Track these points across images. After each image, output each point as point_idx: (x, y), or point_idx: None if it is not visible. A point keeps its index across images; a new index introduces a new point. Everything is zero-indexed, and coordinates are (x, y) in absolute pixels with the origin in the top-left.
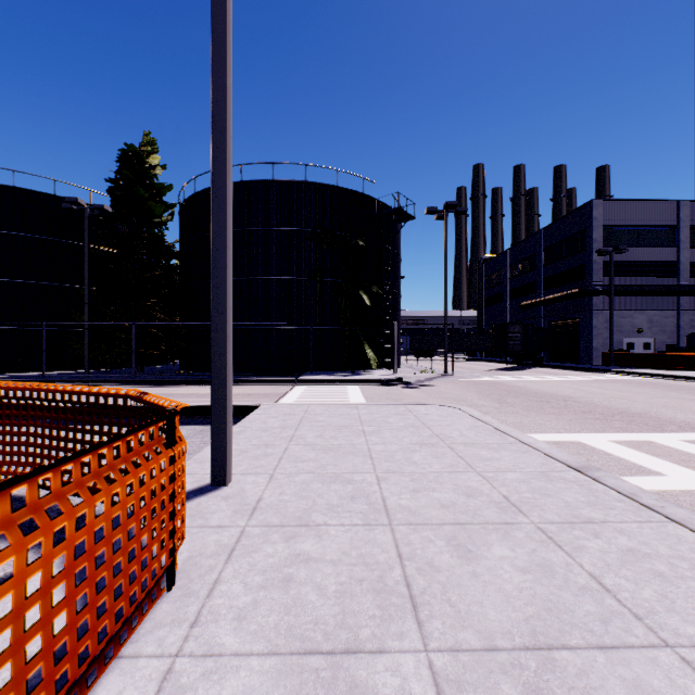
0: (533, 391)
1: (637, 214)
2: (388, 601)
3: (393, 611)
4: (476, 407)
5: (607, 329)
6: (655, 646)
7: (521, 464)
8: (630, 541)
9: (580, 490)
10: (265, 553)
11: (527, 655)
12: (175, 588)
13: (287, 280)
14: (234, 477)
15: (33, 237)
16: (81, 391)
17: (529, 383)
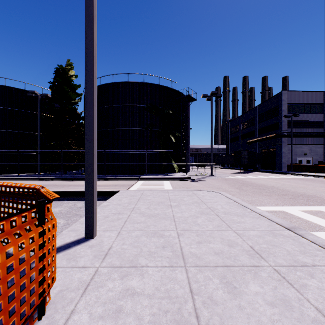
0: (255, 183)
1: (304, 98)
2: None
3: None
4: (227, 192)
5: (289, 153)
6: None
7: (257, 225)
8: None
9: (293, 242)
10: (107, 288)
11: None
12: (44, 317)
13: (135, 130)
14: (98, 233)
15: (14, 109)
16: (11, 185)
17: (252, 180)
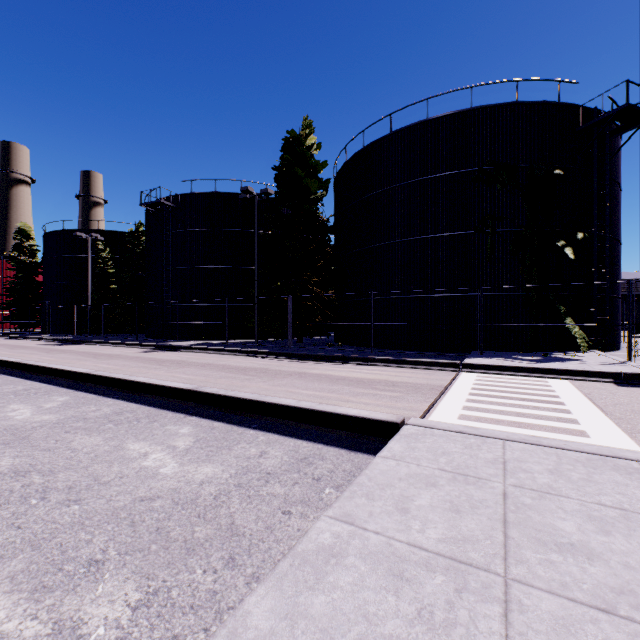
0: None
1: None
2: None
3: None
4: None
5: None
6: None
7: None
8: None
9: None
10: None
11: None
12: None
13: (445, 237)
14: None
15: (227, 230)
16: None
17: None
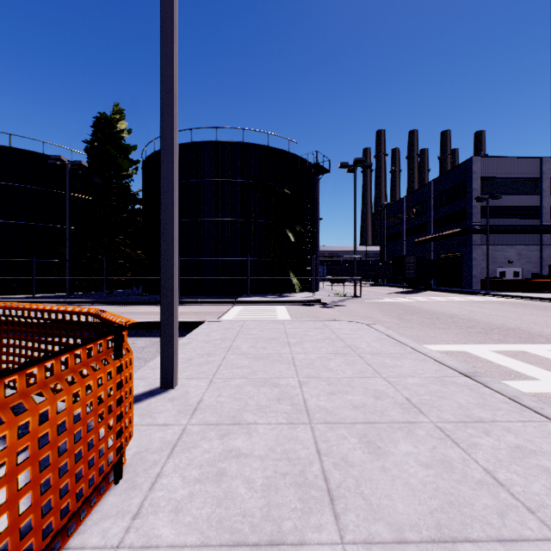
0: (426, 310)
1: (508, 168)
2: (308, 494)
3: (313, 504)
4: (380, 323)
5: (484, 260)
6: (549, 539)
7: (419, 370)
8: (517, 438)
9: (470, 393)
10: (202, 449)
11: (433, 548)
12: (122, 481)
13: (228, 221)
14: (179, 381)
15: (25, 187)
16: (51, 309)
17: (422, 304)
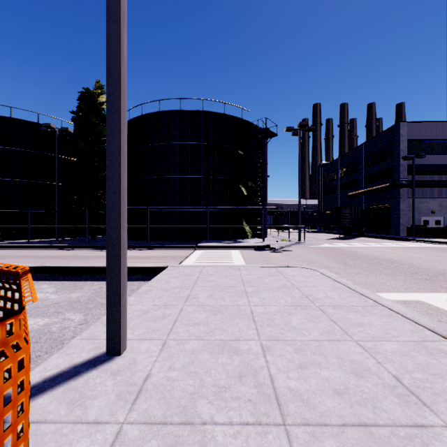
0: (365, 255)
1: (431, 131)
2: None
3: None
4: (327, 268)
5: (410, 211)
6: None
7: (392, 331)
8: None
9: None
10: None
11: None
12: None
13: (190, 178)
14: (129, 343)
15: (23, 150)
16: None
17: (360, 249)
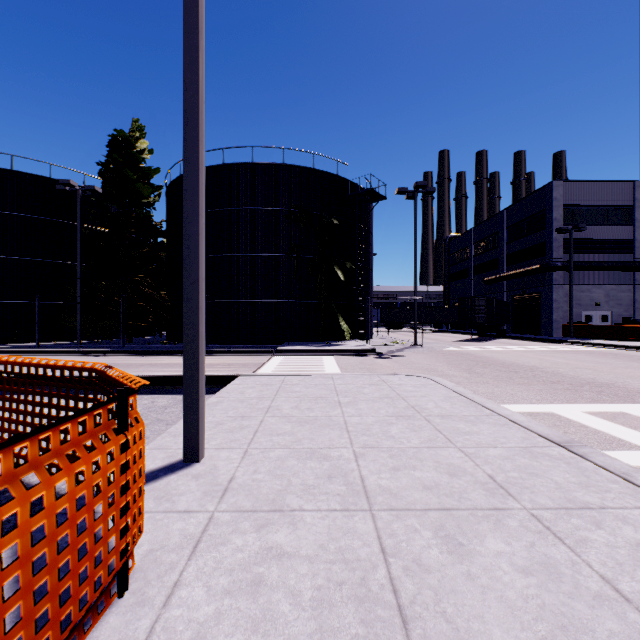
0: (500, 361)
1: (595, 194)
2: (372, 613)
3: (380, 629)
4: (447, 377)
5: (567, 303)
6: None
7: (502, 438)
8: (637, 532)
9: (568, 468)
10: (234, 546)
11: None
12: (128, 593)
13: (266, 257)
14: (207, 452)
15: (29, 217)
16: (47, 364)
17: (495, 354)
